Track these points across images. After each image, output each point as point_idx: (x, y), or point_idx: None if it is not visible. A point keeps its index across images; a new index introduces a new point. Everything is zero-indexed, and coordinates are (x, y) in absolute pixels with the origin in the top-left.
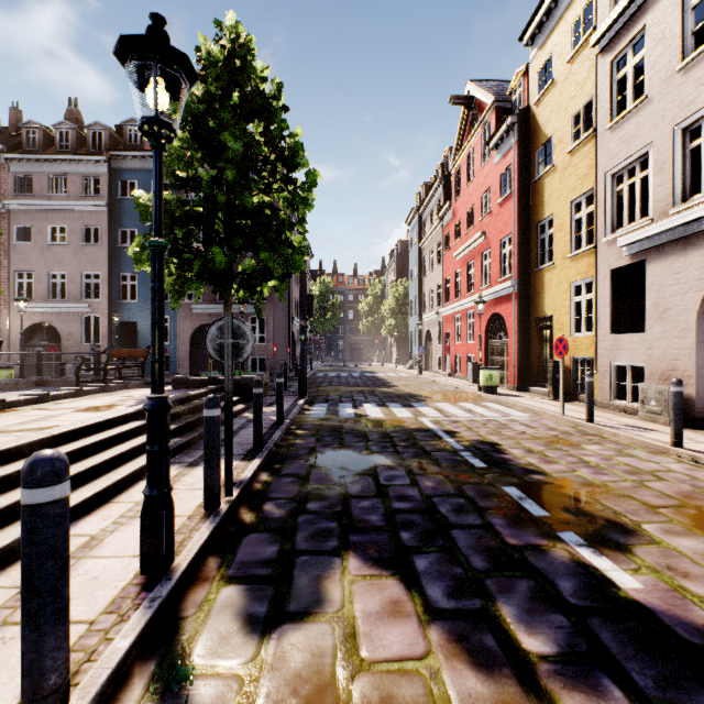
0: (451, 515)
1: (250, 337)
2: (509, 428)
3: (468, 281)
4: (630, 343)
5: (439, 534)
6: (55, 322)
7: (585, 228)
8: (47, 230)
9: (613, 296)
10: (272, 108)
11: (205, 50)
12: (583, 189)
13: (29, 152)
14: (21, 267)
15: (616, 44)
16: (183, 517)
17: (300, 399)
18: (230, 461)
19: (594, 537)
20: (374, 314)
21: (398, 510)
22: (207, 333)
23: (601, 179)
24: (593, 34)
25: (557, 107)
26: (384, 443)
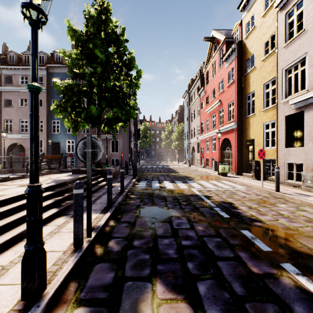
0: (215, 250)
1: (101, 148)
2: (237, 194)
3: (212, 123)
4: (295, 152)
5: (210, 264)
6: (22, 143)
7: (271, 96)
8: (19, 100)
9: (286, 129)
10: (120, 40)
11: (87, 10)
12: (270, 78)
13: (10, 65)
14: (7, 118)
15: (288, 5)
16: (60, 252)
17: (133, 179)
18: (90, 217)
19: (304, 267)
20: (168, 139)
21: (185, 246)
22: (77, 146)
23: (279, 72)
24: (275, 2)
25: (256, 39)
26: (174, 203)
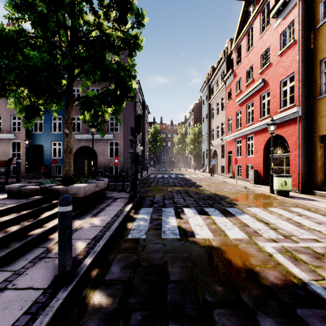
0: None
1: None
2: None
3: (247, 116)
4: None
5: None
6: None
7: None
8: None
9: None
10: None
11: None
12: None
13: None
14: None
15: None
16: None
17: (129, 203)
18: None
19: None
20: (181, 143)
21: None
22: None
23: None
24: None
25: None
26: None
